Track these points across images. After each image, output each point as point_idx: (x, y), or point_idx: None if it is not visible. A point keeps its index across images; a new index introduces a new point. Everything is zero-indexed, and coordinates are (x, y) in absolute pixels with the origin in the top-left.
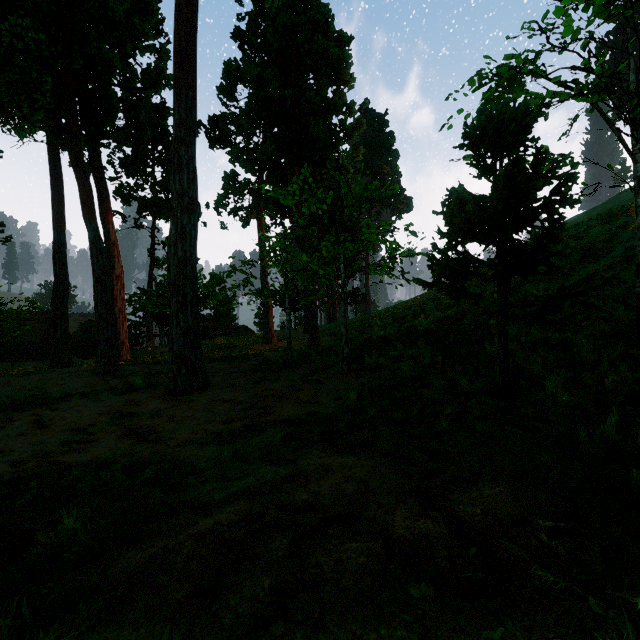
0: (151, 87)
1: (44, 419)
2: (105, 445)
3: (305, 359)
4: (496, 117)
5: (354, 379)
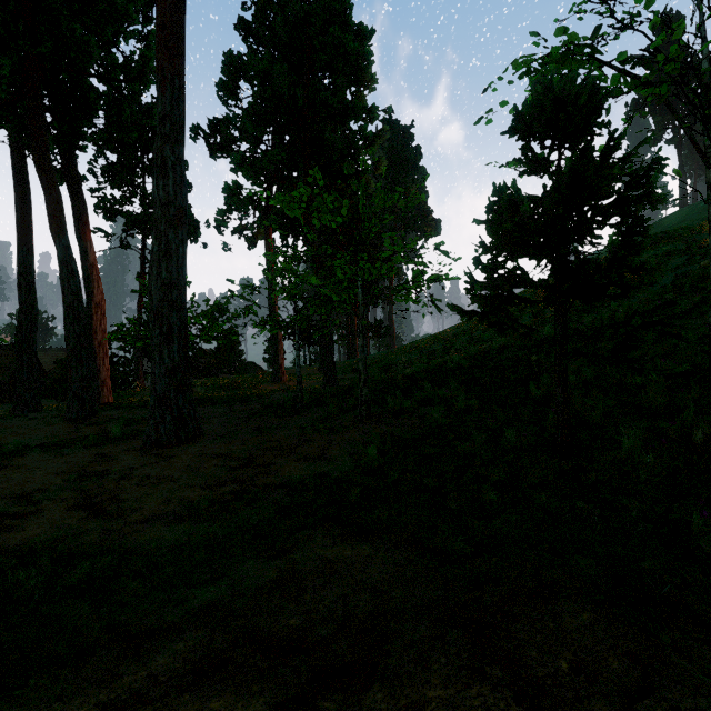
0: (135, 79)
1: None
2: (47, 520)
3: (318, 401)
4: (556, 91)
5: (374, 427)
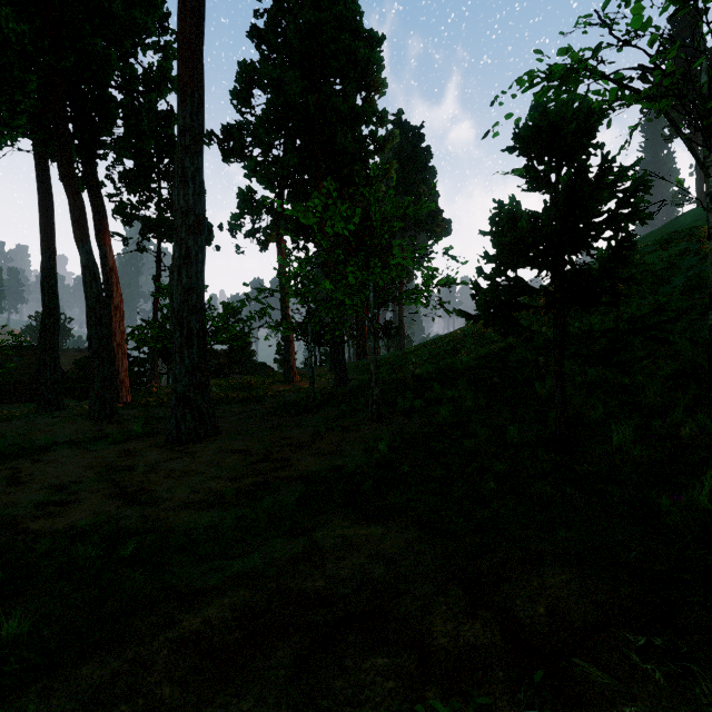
0: (154, 90)
1: (21, 474)
2: (87, 508)
3: (330, 401)
4: (553, 116)
5: (385, 425)
